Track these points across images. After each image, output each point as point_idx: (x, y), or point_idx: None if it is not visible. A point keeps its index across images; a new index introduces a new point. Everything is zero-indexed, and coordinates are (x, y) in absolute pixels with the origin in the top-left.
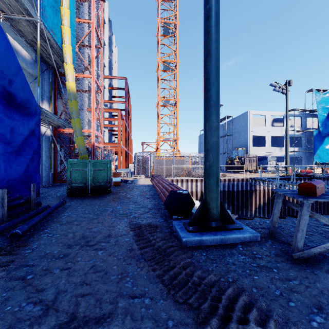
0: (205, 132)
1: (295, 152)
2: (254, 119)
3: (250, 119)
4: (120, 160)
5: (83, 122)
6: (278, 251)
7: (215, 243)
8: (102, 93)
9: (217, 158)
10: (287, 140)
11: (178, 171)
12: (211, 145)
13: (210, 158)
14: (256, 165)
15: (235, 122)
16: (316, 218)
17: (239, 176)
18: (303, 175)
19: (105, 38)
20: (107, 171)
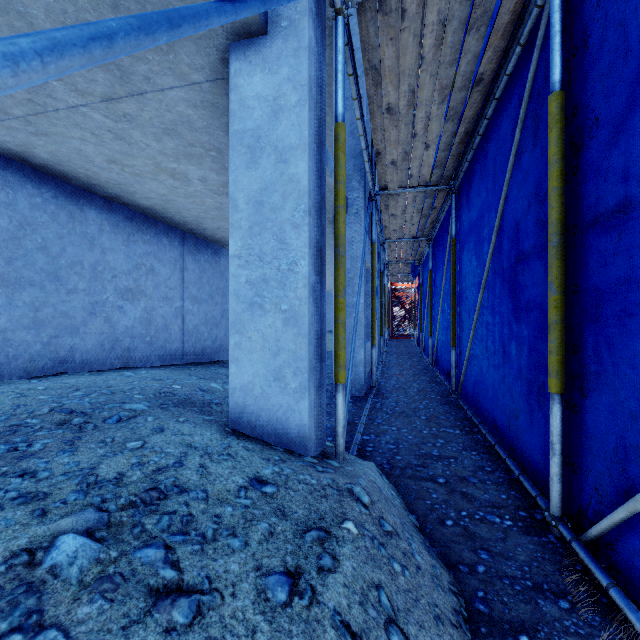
0: None
1: None
2: None
3: None
4: None
5: None
6: None
7: None
8: None
9: None
10: None
11: None
12: None
13: None
14: None
15: None
16: None
17: None
18: None
19: None
20: None
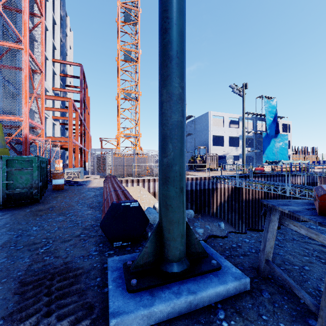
0: (161, 106)
1: (248, 152)
2: (214, 119)
3: (211, 119)
4: (71, 157)
5: (20, 109)
6: (289, 321)
7: (177, 313)
8: (43, 74)
9: (181, 150)
10: (244, 139)
11: (139, 170)
12: (171, 128)
13: (169, 150)
14: (217, 163)
15: (197, 121)
16: (322, 242)
17: (202, 174)
18: (257, 173)
19: (56, 17)
20: (32, 172)
